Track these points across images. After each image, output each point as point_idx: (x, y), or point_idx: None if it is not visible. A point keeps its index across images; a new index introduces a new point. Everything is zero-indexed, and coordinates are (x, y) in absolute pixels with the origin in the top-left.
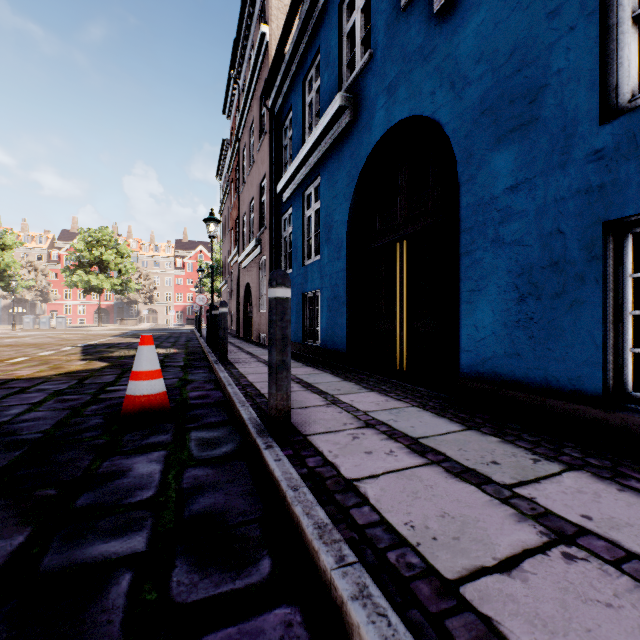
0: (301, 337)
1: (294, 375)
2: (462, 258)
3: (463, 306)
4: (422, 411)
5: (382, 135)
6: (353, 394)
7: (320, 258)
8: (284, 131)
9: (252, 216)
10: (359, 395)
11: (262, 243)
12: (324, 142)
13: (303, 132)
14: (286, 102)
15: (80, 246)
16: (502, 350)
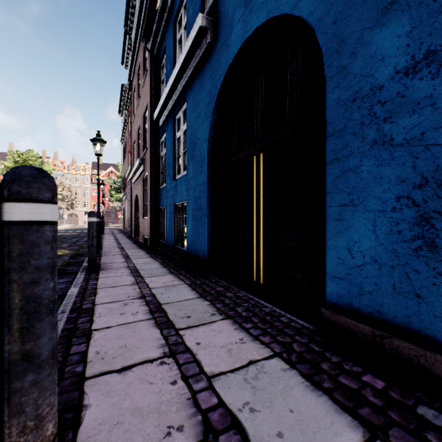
0: (172, 241)
1: (150, 289)
2: (330, 166)
3: (331, 223)
4: (288, 371)
5: (239, 48)
6: (203, 326)
7: (186, 173)
8: (161, 69)
9: (139, 141)
10: (210, 329)
11: (145, 162)
12: (189, 67)
13: (174, 65)
14: (162, 43)
15: (9, 164)
16: (390, 284)
